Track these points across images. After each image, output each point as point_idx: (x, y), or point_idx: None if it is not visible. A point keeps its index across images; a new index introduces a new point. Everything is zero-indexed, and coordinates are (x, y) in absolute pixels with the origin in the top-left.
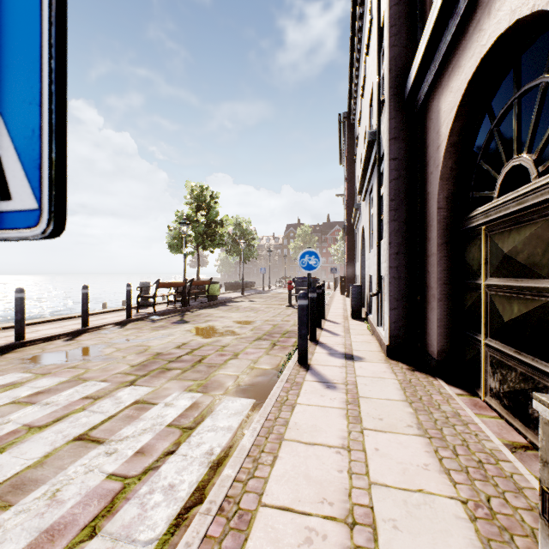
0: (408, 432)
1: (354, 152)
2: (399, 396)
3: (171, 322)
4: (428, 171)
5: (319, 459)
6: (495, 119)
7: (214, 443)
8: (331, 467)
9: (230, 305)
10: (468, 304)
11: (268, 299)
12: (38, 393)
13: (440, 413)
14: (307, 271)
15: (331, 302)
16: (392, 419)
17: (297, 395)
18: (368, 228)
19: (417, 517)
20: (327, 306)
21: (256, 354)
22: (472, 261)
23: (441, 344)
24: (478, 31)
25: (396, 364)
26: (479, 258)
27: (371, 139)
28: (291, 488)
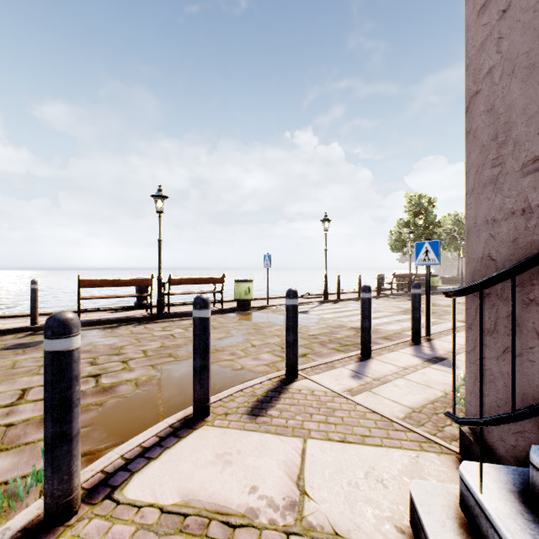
0: None
1: None
2: None
3: (405, 299)
4: None
5: None
6: None
7: (446, 327)
8: None
9: None
10: None
11: None
12: None
13: None
14: None
15: None
16: None
17: None
18: None
19: None
20: None
21: None
22: None
23: None
24: None
25: None
26: None
27: None
28: None
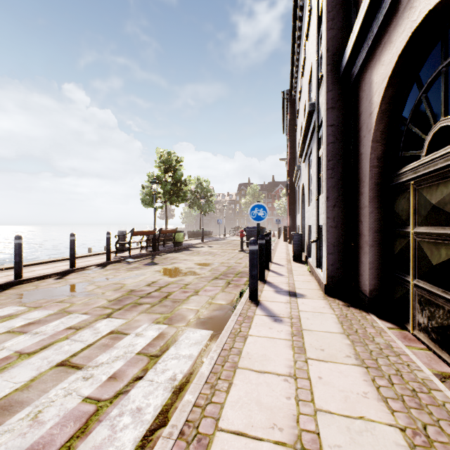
0: (347, 362)
1: (295, 123)
2: (337, 329)
3: (144, 263)
4: (361, 135)
5: (269, 386)
6: (423, 87)
7: (176, 369)
8: (280, 394)
9: (192, 250)
10: (398, 250)
11: (224, 245)
12: (29, 324)
13: (374, 345)
14: (256, 221)
15: (276, 247)
16: (332, 349)
17: (248, 328)
18: (307, 185)
19: (360, 444)
20: (272, 251)
21: (213, 291)
22: (401, 212)
23: (373, 284)
24: (408, 9)
25: (333, 300)
26: (407, 209)
27: (310, 109)
28: (244, 414)
